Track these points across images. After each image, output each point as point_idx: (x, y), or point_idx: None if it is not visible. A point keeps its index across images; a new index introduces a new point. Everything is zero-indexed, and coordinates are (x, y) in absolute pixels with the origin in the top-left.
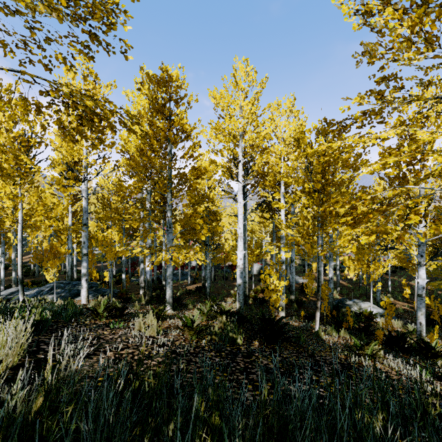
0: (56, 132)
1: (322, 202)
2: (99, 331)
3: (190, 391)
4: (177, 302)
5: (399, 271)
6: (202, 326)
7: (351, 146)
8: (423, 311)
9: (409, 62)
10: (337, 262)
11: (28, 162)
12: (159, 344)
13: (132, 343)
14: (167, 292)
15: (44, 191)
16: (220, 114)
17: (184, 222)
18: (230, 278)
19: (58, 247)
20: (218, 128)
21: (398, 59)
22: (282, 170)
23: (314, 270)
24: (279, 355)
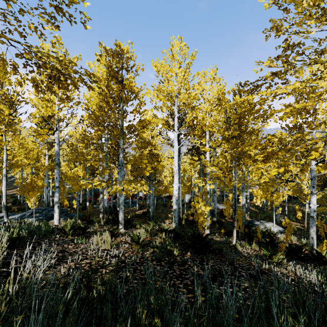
0: (35, 93)
1: (238, 146)
2: (65, 246)
3: (135, 295)
4: (127, 223)
5: (292, 200)
6: (146, 241)
7: (264, 97)
8: (314, 228)
9: (308, 34)
10: (247, 193)
11: (6, 110)
12: (112, 255)
13: (91, 255)
14: (120, 215)
15: (24, 137)
16: (160, 80)
17: (132, 161)
18: (168, 205)
19: (36, 181)
20: (159, 89)
21: (299, 31)
22: (207, 123)
23: (230, 199)
24: (206, 263)
